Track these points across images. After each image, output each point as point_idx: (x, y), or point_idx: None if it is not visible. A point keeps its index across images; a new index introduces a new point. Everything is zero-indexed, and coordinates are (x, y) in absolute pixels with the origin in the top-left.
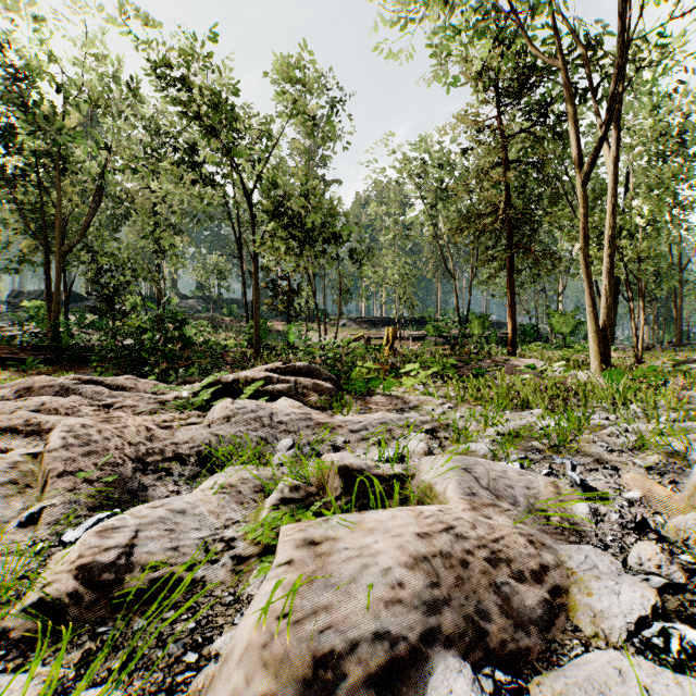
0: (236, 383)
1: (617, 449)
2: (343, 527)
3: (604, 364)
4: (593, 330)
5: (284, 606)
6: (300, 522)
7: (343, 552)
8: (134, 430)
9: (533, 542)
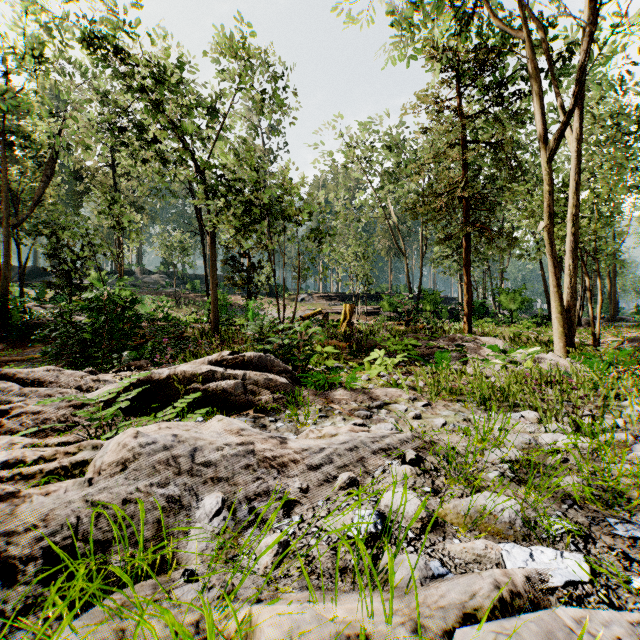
0: (171, 380)
1: None
2: None
3: (569, 346)
4: (558, 310)
5: None
6: None
7: None
8: None
9: None
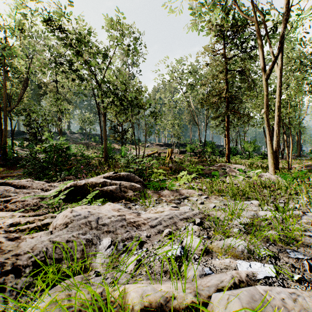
0: (86, 185)
1: None
2: None
3: (276, 169)
4: (270, 152)
5: None
6: None
7: None
8: None
9: None
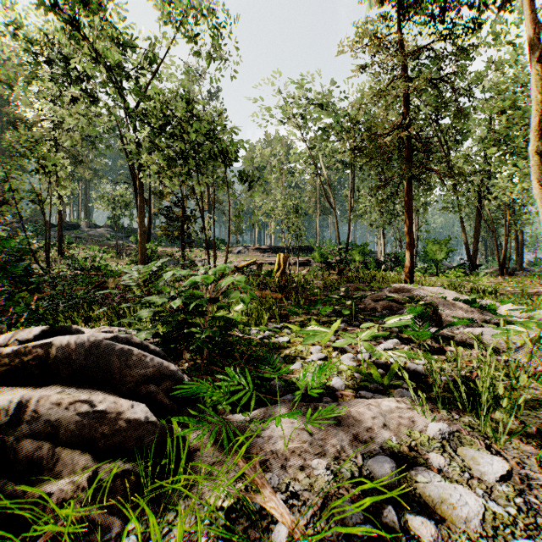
0: None
1: None
2: None
3: None
4: None
5: None
6: None
7: None
8: None
9: None
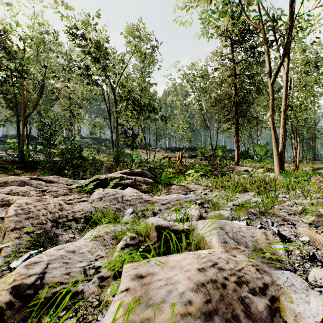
0: (106, 179)
1: (292, 213)
2: (157, 266)
3: (281, 170)
4: (276, 153)
5: (122, 322)
6: (134, 262)
7: (157, 283)
8: (53, 205)
9: (258, 269)
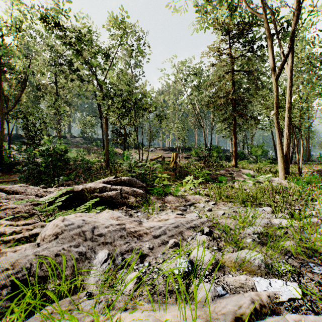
0: (83, 191)
1: None
2: None
3: (286, 174)
4: (280, 156)
5: None
6: None
7: None
8: None
9: None
